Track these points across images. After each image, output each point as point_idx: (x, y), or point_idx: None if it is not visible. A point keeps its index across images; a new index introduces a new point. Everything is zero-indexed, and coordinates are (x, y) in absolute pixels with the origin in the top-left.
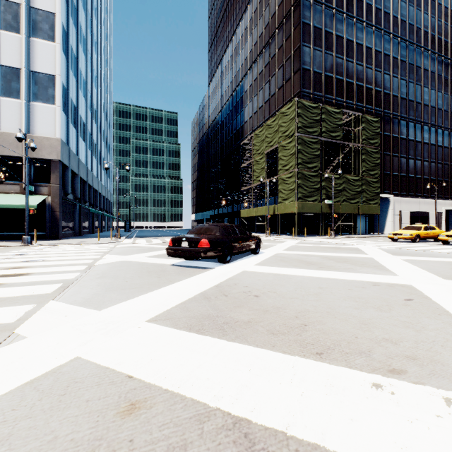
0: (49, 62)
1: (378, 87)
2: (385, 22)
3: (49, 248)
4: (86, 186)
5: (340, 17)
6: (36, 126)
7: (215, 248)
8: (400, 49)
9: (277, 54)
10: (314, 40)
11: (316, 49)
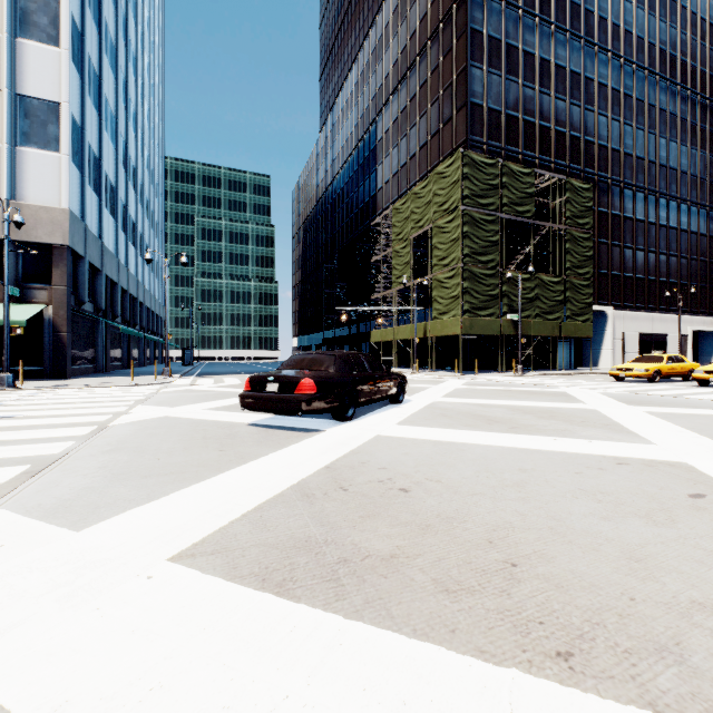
0: (50, 80)
1: (589, 136)
2: (600, 32)
3: (42, 393)
4: (116, 290)
5: (530, 22)
6: (27, 188)
7: (327, 395)
8: (623, 77)
9: (429, 79)
10: (489, 58)
11: (491, 72)
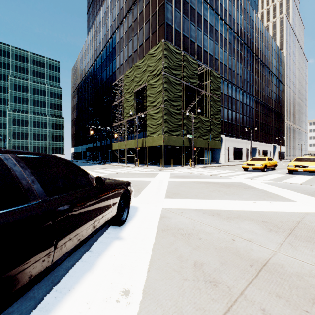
0: None
1: (216, 56)
2: (220, 10)
3: None
4: None
5: None
6: None
7: None
8: (228, 33)
9: (144, 10)
10: (175, 2)
11: (176, 10)
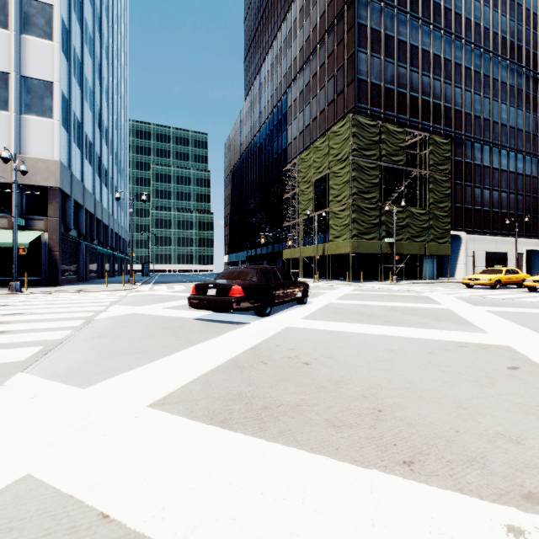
0: (46, 65)
1: (447, 103)
2: (456, 25)
3: (42, 297)
4: (94, 220)
5: (403, 18)
6: (29, 145)
7: (251, 298)
8: (473, 58)
9: (327, 61)
10: (372, 45)
11: (373, 55)
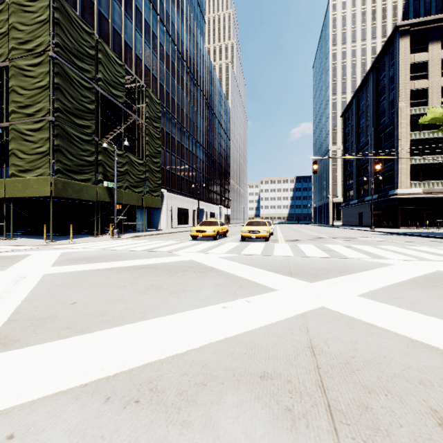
0: None
1: (155, 73)
2: (160, 9)
3: None
4: None
5: None
6: None
7: None
8: (171, 49)
9: None
10: None
11: None
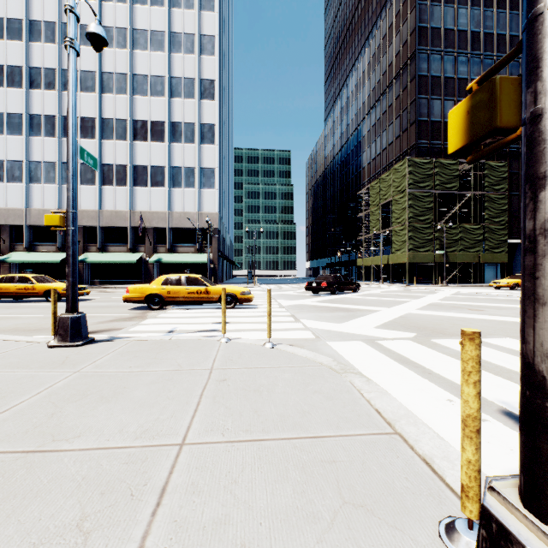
0: (211, 159)
1: None
2: None
3: None
4: (224, 242)
5: (463, 58)
6: (204, 206)
7: (329, 287)
8: None
9: (394, 103)
10: (432, 90)
11: (433, 98)
